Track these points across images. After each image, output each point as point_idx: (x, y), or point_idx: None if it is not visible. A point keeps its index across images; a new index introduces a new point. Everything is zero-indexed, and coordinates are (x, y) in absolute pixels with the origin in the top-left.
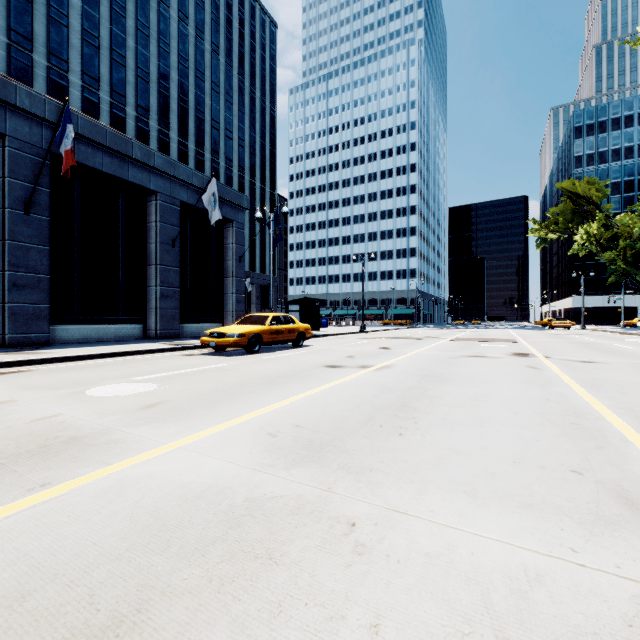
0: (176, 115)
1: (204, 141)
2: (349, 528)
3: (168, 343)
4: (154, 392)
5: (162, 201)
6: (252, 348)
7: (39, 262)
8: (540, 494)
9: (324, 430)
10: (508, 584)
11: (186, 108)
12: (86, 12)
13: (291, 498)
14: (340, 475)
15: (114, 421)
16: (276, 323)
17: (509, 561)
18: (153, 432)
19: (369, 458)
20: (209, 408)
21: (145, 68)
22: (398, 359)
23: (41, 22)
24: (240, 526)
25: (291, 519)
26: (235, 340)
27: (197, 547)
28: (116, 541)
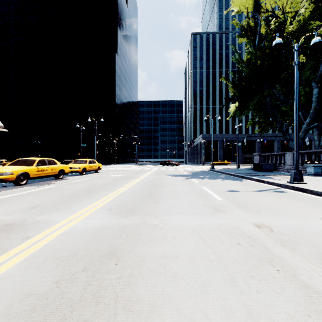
0: None
1: None
2: None
3: None
4: None
5: None
6: None
7: None
8: None
9: None
10: None
11: None
12: None
13: None
14: None
15: None
16: None
17: None
18: None
19: None
20: None
21: None
22: None
23: None
24: None
25: None
26: None
27: None
28: None
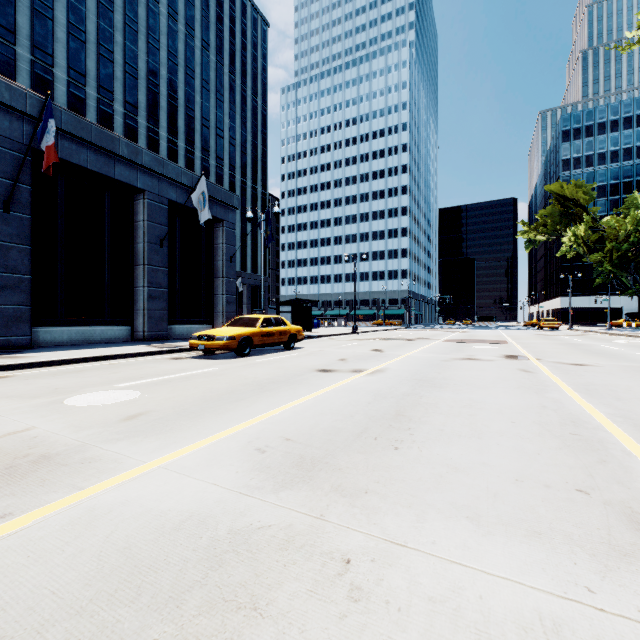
0: (165, 112)
1: (194, 139)
2: (343, 566)
3: (156, 345)
4: (137, 401)
5: (150, 200)
6: (242, 351)
7: (20, 262)
8: (547, 519)
9: (316, 444)
10: (523, 637)
11: (176, 105)
12: (72, 5)
13: (280, 528)
14: (333, 499)
15: (91, 435)
16: (267, 325)
17: (522, 606)
18: (132, 448)
19: (364, 477)
20: (195, 419)
21: (133, 64)
22: (391, 362)
23: (25, 14)
24: (222, 566)
25: (279, 556)
26: (225, 343)
27: (172, 595)
28: (79, 589)
